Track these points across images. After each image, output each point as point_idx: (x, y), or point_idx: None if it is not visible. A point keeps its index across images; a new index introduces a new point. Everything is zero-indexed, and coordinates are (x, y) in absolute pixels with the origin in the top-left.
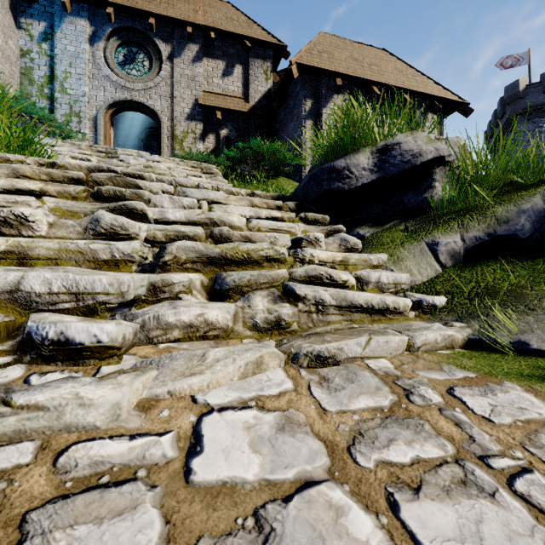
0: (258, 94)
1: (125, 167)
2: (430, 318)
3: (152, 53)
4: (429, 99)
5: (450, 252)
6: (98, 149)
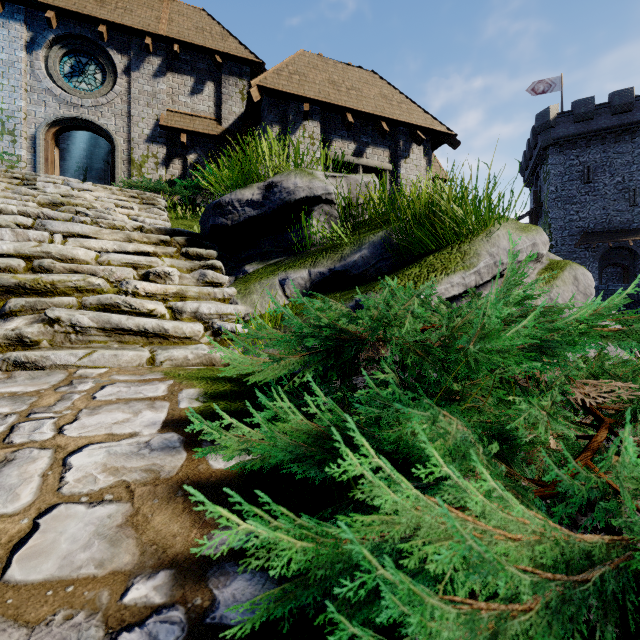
0: (232, 115)
1: (37, 196)
2: (230, 344)
3: (105, 64)
4: (413, 128)
5: (297, 286)
6: (13, 175)
